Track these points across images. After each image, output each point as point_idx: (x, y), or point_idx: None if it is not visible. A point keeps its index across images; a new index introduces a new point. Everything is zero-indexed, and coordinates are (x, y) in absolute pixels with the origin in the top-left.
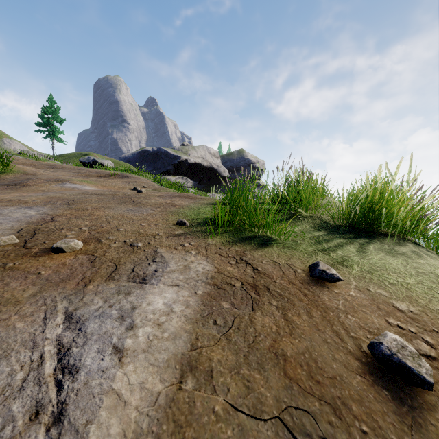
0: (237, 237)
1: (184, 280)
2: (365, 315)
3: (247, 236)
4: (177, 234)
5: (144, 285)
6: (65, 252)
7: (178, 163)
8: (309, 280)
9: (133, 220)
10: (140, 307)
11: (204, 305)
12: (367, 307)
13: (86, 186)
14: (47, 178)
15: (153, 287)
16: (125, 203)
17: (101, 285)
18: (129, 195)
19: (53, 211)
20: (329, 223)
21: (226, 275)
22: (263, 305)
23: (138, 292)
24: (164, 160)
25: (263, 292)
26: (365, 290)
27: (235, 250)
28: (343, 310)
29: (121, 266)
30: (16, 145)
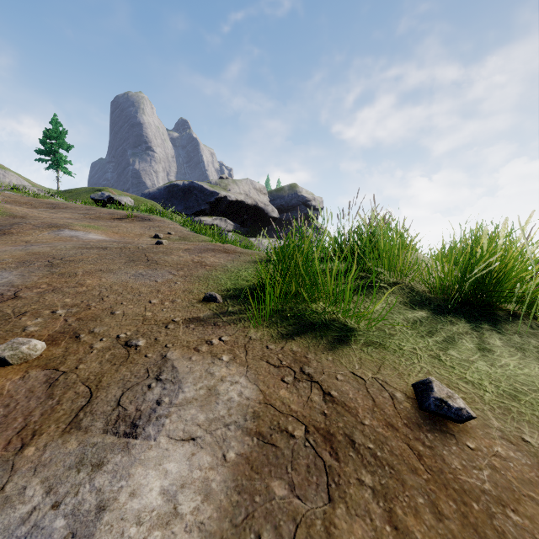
0: (294, 324)
1: (206, 423)
2: (538, 508)
3: (308, 322)
4: (202, 320)
5: (132, 439)
6: (10, 365)
7: (216, 201)
8: (420, 417)
9: (139, 293)
10: (115, 504)
11: (238, 491)
12: (535, 487)
13: (90, 234)
14: (39, 223)
15: (148, 446)
16: (135, 262)
17: (53, 443)
18: (145, 248)
19: (23, 279)
20: (424, 295)
21: (278, 409)
22: (348, 486)
23: (117, 460)
24: (198, 196)
25: (344, 451)
26: (519, 441)
27: (292, 350)
28: (494, 495)
29: (100, 393)
30: (12, 177)
